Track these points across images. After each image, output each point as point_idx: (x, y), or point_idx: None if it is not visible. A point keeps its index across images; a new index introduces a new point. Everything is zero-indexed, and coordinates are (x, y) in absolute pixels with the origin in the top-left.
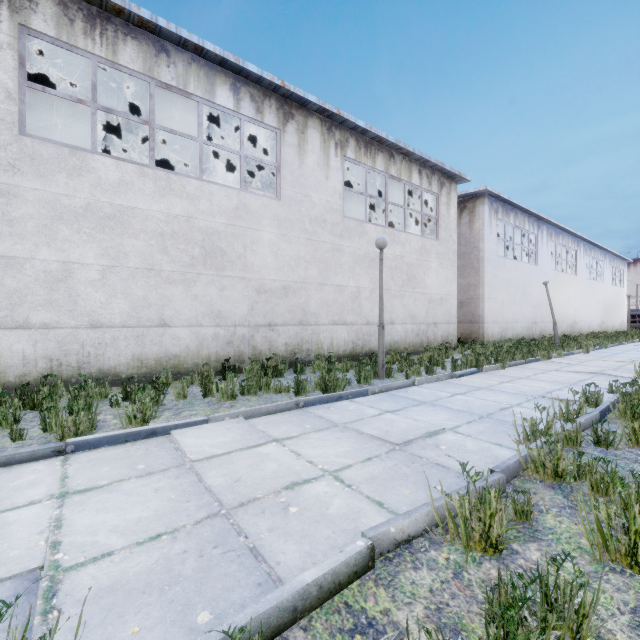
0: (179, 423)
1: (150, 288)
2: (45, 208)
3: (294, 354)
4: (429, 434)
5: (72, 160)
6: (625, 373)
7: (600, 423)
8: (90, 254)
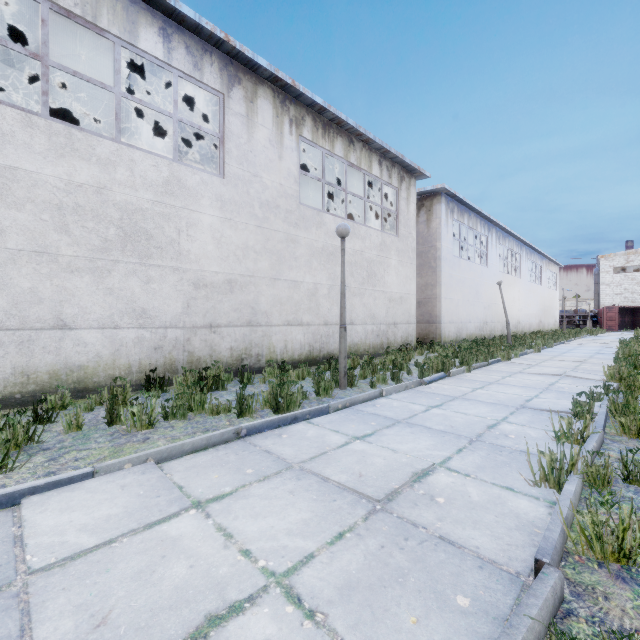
0: (39, 484)
1: (41, 277)
2: None
3: (241, 360)
4: (417, 476)
5: None
6: (587, 374)
7: (605, 443)
8: None
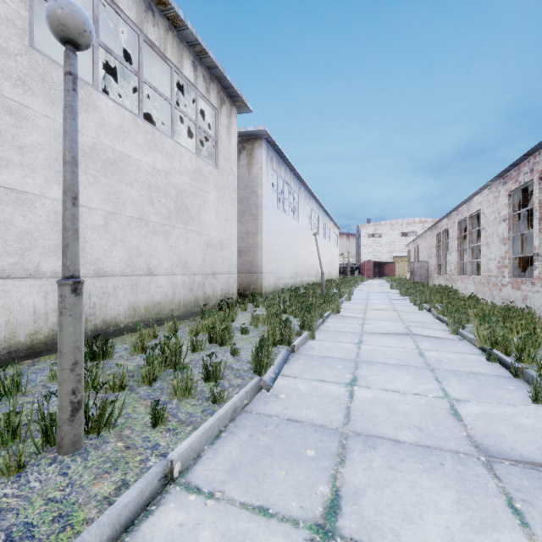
0: None
1: None
2: None
3: None
4: None
5: None
6: (429, 330)
7: None
8: None
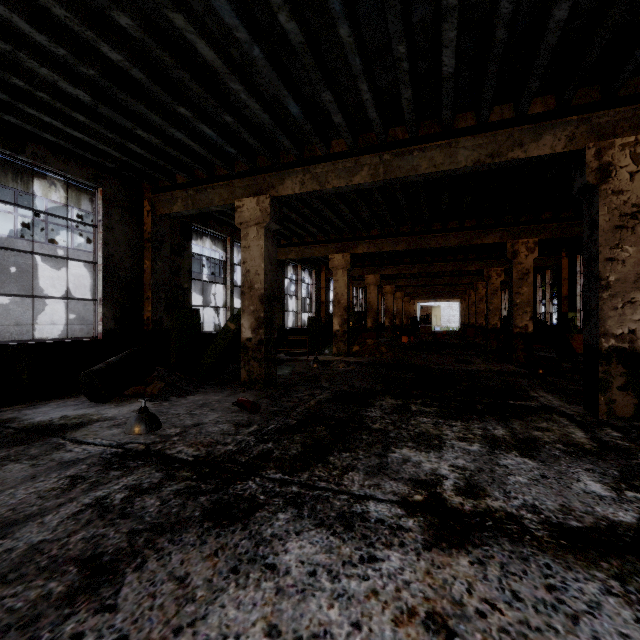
0: None
1: None
2: None
3: None
4: None
5: None
6: None
7: None
8: None
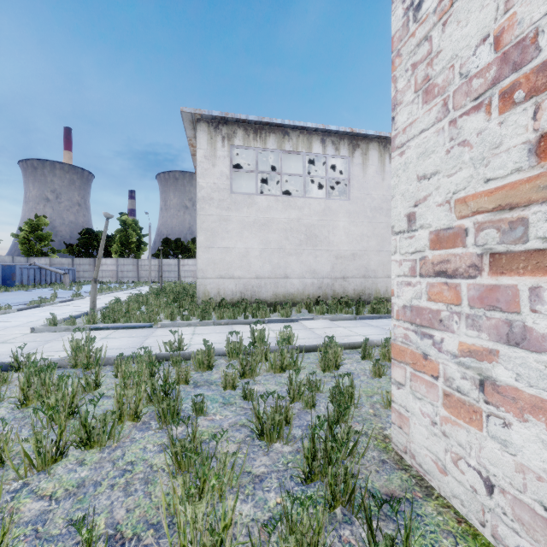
0: (302, 318)
1: (280, 258)
2: (239, 224)
3: (359, 296)
4: None
5: (249, 200)
6: None
7: None
8: (255, 243)
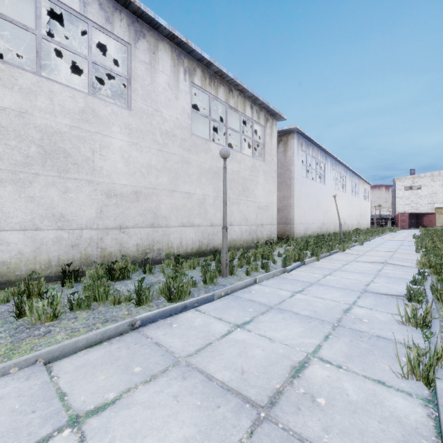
0: None
1: None
2: None
3: (145, 254)
4: (294, 370)
5: None
6: (402, 262)
7: (441, 325)
8: None
